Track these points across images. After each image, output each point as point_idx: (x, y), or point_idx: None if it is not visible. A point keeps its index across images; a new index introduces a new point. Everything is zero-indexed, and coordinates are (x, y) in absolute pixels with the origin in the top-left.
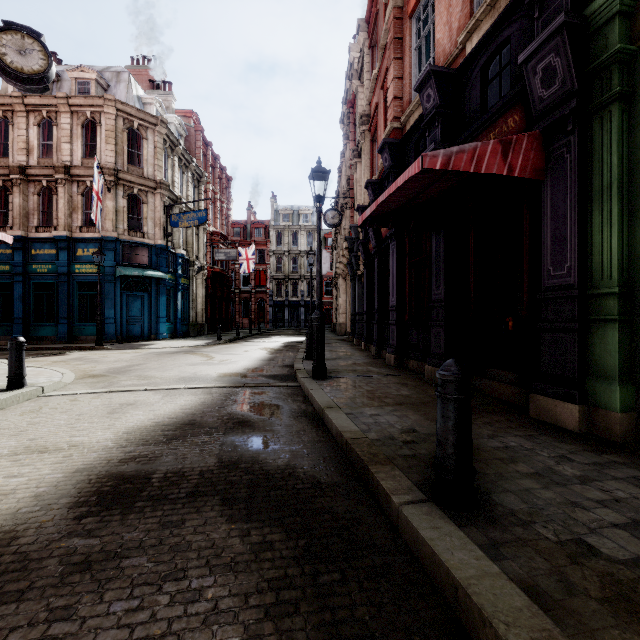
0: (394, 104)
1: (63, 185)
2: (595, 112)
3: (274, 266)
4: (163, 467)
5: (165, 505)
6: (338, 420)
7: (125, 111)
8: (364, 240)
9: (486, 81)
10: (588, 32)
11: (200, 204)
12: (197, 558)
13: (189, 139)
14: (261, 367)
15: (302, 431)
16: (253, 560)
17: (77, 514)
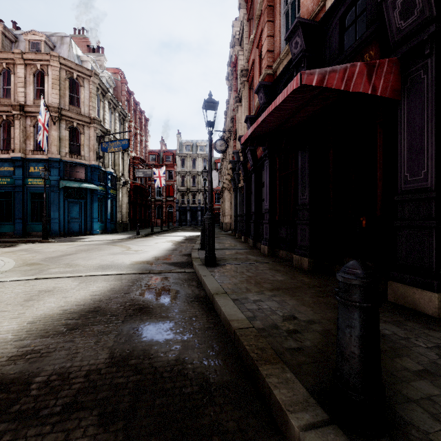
0: (267, 56)
1: (19, 119)
2: None
3: (179, 182)
4: (50, 366)
5: (31, 428)
6: (226, 307)
7: (67, 65)
8: (244, 161)
9: (343, 29)
10: None
11: (125, 136)
12: None
13: (117, 89)
14: (166, 256)
15: (194, 317)
16: None
17: None
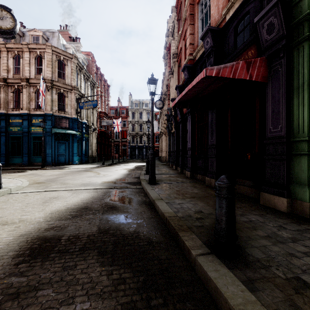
0: (190, 47)
1: (25, 88)
2: (295, 46)
3: (130, 128)
4: (68, 233)
5: (66, 256)
6: (162, 206)
7: (56, 51)
8: (174, 115)
9: (236, 34)
10: (291, 5)
11: (94, 98)
12: (81, 289)
13: (88, 66)
14: (123, 178)
15: (143, 212)
16: (113, 290)
17: (16, 262)
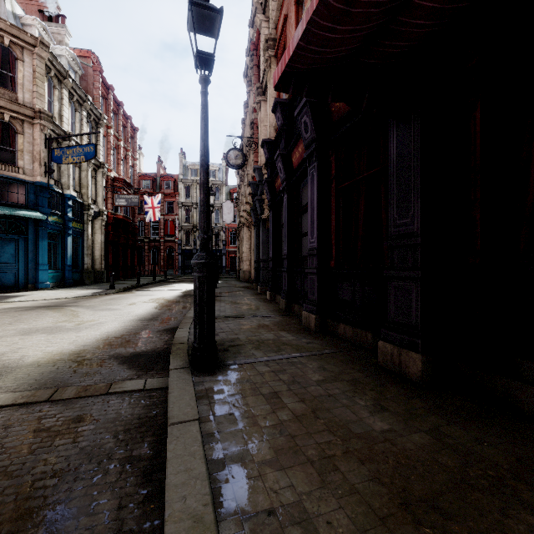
0: None
1: None
2: None
3: (183, 217)
4: None
5: None
6: None
7: None
8: (270, 178)
9: None
10: None
11: (98, 147)
12: None
13: (86, 78)
14: (129, 335)
15: None
16: None
17: None
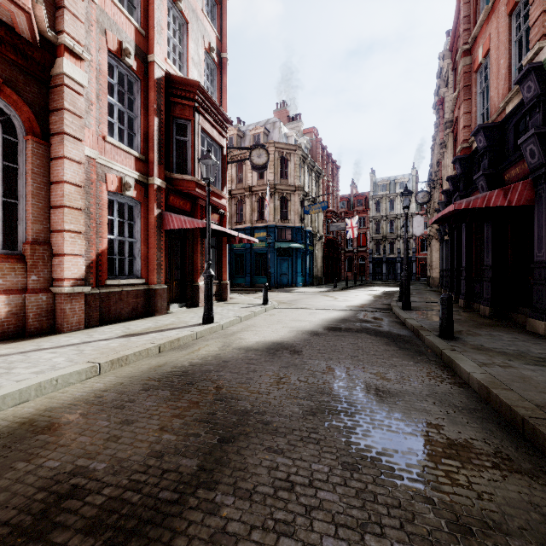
0: (463, 131)
1: (248, 198)
2: None
3: (373, 229)
4: (343, 327)
5: (350, 332)
6: (411, 322)
7: (279, 147)
8: None
9: (517, 132)
10: None
11: (319, 193)
12: (364, 338)
13: (312, 149)
14: (369, 304)
15: (394, 325)
16: (379, 340)
17: (327, 330)
